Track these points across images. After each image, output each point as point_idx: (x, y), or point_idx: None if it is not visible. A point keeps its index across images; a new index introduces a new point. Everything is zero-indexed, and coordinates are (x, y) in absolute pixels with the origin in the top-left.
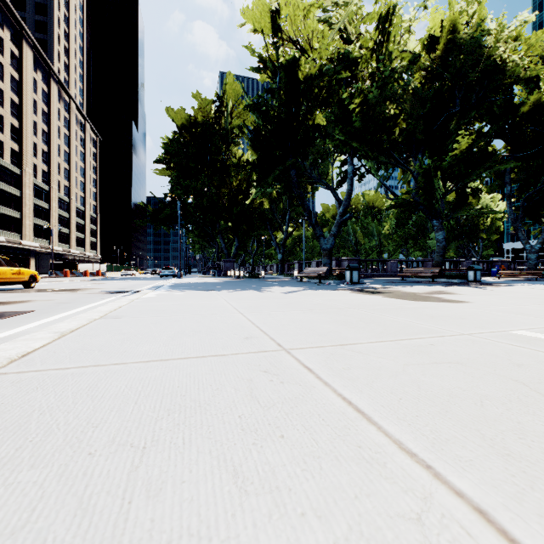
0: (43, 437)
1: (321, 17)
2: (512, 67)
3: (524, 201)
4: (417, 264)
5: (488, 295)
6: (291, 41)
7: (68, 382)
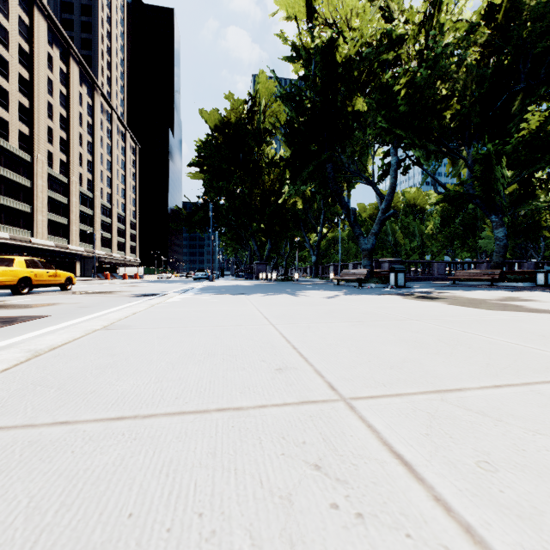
0: None
1: None
2: None
3: None
4: (469, 266)
5: None
6: (328, 24)
7: None
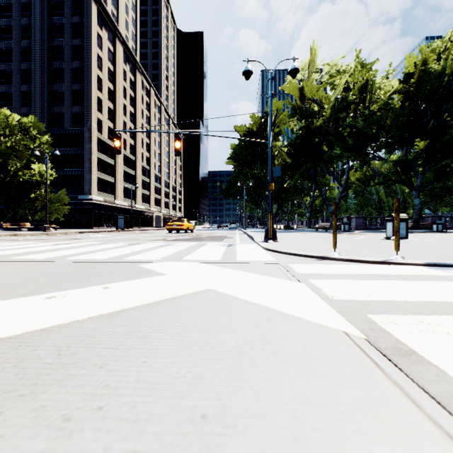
0: None
1: (329, 81)
2: None
3: None
4: None
5: None
6: (311, 99)
7: None
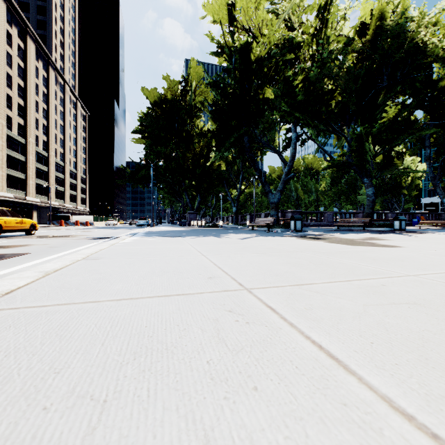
0: (0, 385)
1: (269, 9)
2: (432, 48)
3: (441, 162)
4: (350, 216)
5: (416, 241)
6: (245, 29)
7: (41, 320)
